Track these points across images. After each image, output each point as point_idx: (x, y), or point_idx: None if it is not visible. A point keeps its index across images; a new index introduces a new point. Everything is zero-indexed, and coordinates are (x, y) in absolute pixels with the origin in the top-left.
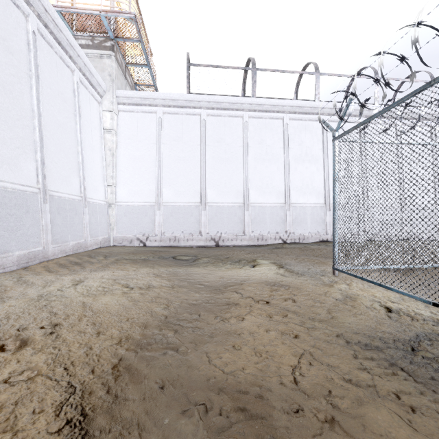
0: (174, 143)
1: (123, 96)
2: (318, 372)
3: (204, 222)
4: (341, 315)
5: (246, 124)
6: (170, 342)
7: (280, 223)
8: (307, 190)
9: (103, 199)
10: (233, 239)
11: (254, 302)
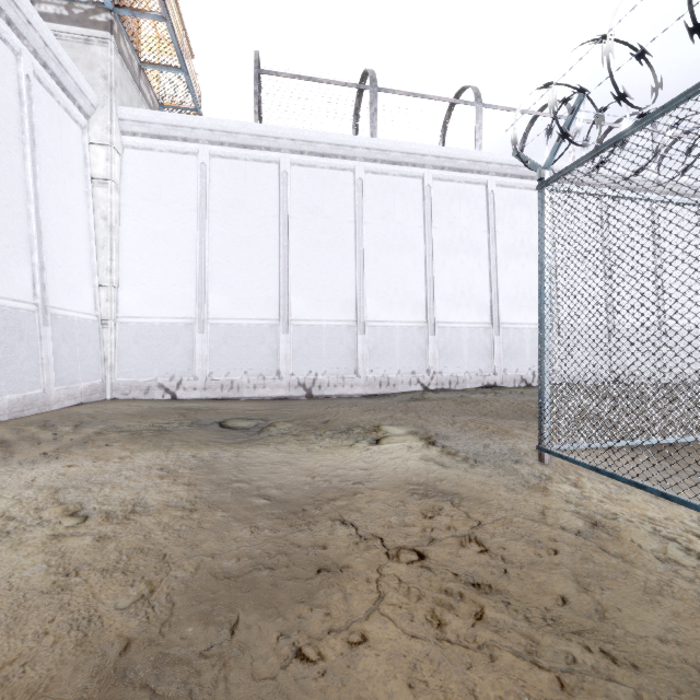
0: (231, 210)
1: (133, 119)
2: None
3: (285, 355)
4: (620, 603)
5: (360, 183)
6: None
7: (419, 357)
8: (463, 300)
9: (91, 310)
10: (338, 384)
11: (387, 559)
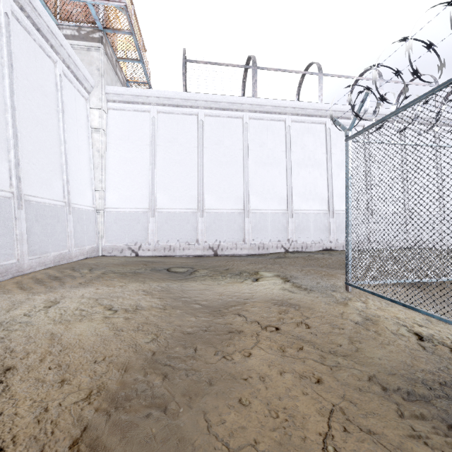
0: (169, 144)
1: (113, 93)
2: (359, 447)
3: (201, 230)
4: (366, 347)
5: (246, 126)
6: (156, 395)
7: (282, 231)
8: (310, 196)
9: (91, 204)
10: (233, 247)
11: (261, 329)
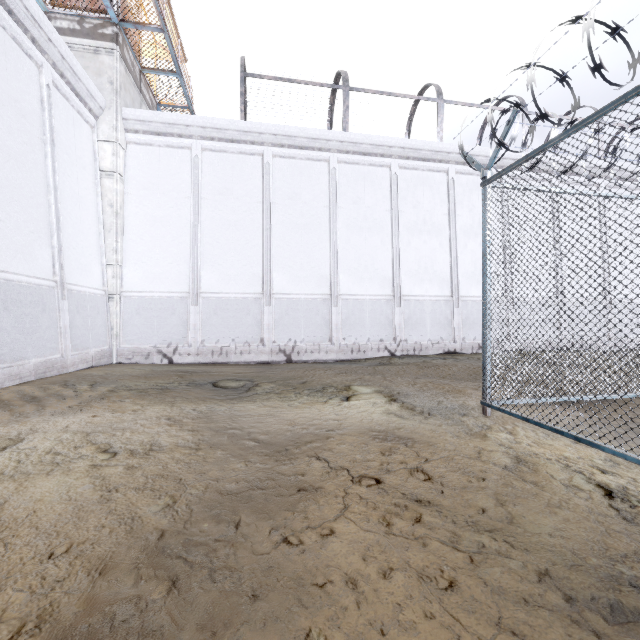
0: (220, 197)
1: (135, 118)
2: None
3: (267, 324)
4: (526, 513)
5: (334, 172)
6: (148, 630)
7: (386, 326)
8: (426, 275)
9: (100, 286)
10: (314, 350)
11: (351, 483)
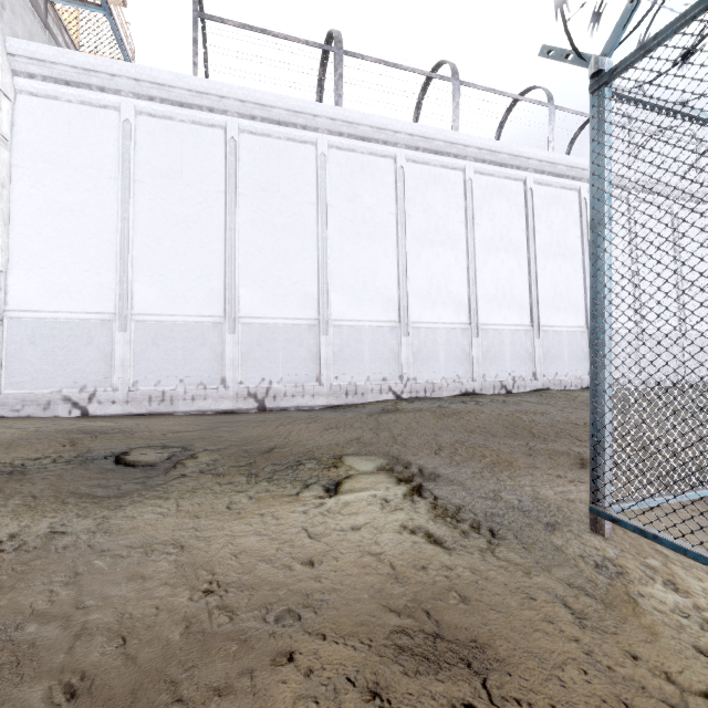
0: (163, 181)
1: (28, 55)
2: None
3: (231, 359)
4: None
5: (324, 159)
6: None
7: (391, 361)
8: (439, 297)
9: None
10: (296, 393)
11: None
